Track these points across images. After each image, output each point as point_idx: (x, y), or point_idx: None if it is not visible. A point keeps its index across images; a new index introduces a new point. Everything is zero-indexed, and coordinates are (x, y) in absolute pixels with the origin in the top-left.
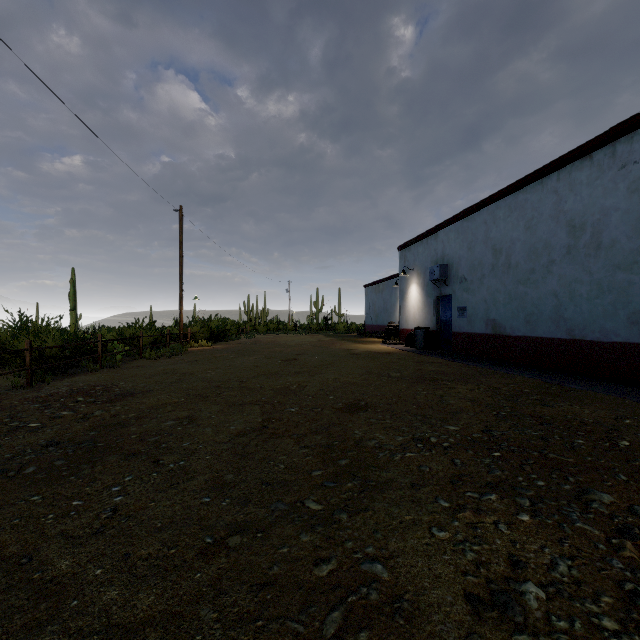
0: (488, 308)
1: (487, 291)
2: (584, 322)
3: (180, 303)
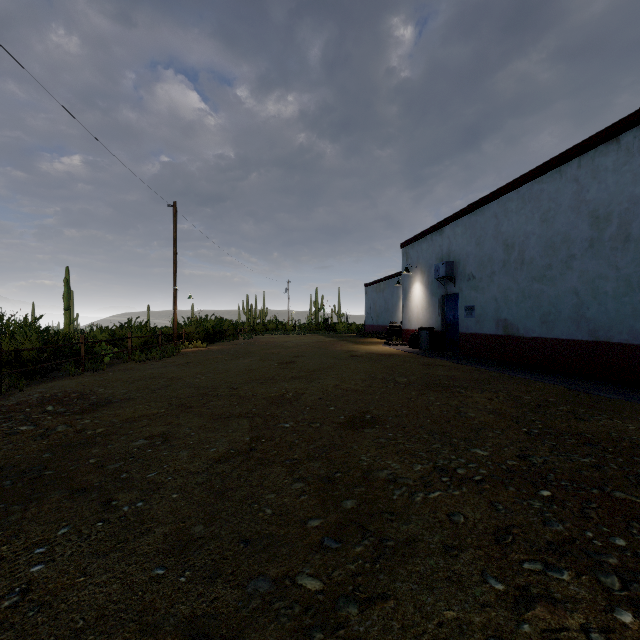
0: (499, 307)
1: (498, 289)
2: (610, 322)
3: (174, 302)
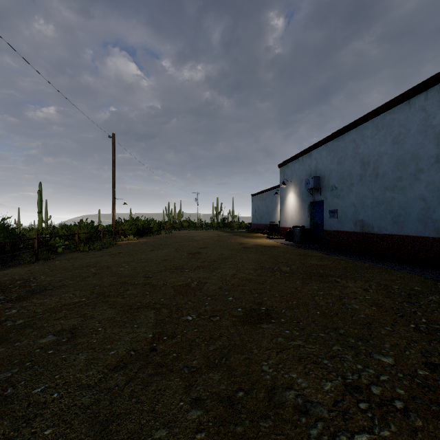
0: (356, 211)
1: (356, 197)
2: None
3: (113, 207)
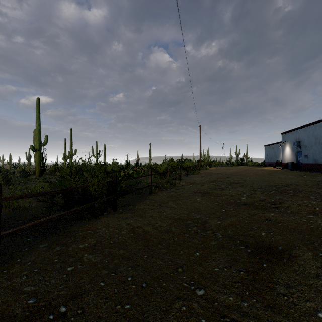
0: (313, 155)
1: (313, 150)
2: None
3: (200, 155)
